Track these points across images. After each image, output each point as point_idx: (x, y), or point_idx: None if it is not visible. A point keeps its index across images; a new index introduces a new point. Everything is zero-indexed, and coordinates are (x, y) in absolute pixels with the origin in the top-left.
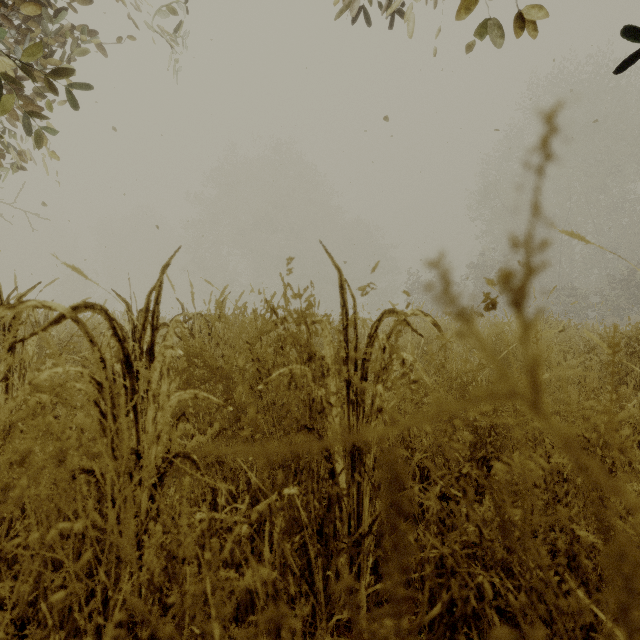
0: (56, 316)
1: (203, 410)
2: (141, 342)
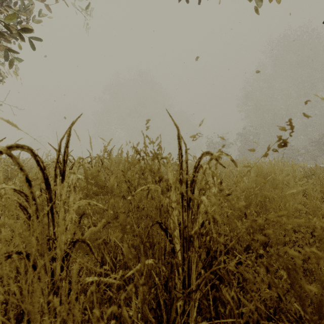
0: None
1: (96, 211)
2: (56, 170)
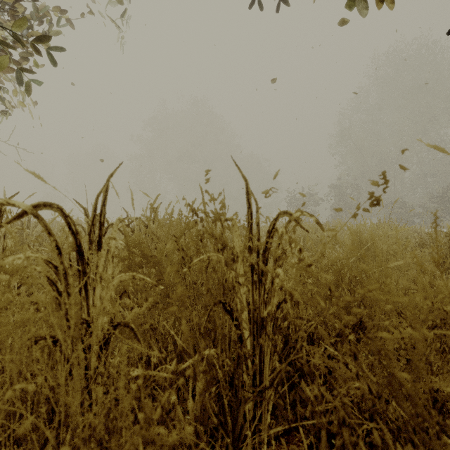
0: (19, 212)
1: (140, 288)
2: (91, 235)
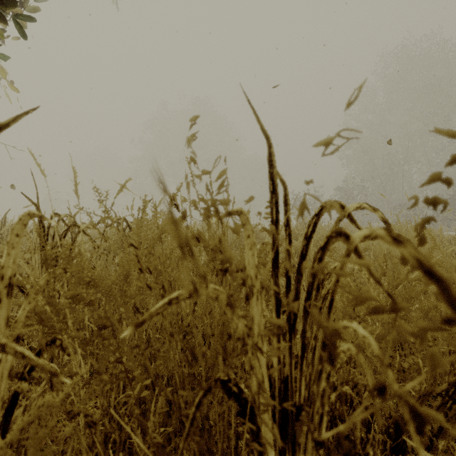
0: None
1: (78, 337)
2: None
